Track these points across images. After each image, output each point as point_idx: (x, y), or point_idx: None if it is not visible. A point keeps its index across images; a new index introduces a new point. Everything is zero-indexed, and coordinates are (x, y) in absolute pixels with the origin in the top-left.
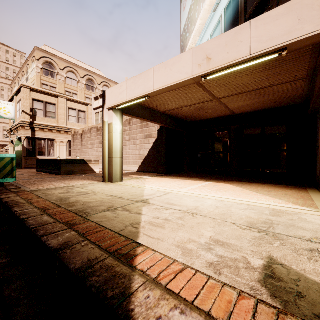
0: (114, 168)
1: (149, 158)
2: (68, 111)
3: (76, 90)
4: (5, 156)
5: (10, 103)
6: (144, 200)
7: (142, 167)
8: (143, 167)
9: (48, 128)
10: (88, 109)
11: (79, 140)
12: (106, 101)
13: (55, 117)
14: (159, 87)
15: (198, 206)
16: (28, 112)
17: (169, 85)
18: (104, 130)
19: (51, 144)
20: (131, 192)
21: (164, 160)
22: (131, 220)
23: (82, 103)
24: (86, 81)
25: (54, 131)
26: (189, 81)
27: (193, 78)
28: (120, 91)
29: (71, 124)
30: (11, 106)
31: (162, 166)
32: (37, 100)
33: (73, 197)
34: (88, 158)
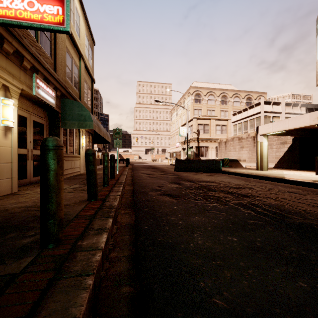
0: (264, 164)
1: (284, 158)
2: (216, 127)
3: (214, 107)
4: (226, 158)
5: (185, 128)
6: (284, 174)
7: (277, 165)
8: (279, 164)
9: (205, 140)
10: (228, 123)
11: (223, 146)
12: (259, 131)
13: (208, 132)
14: (291, 128)
15: (308, 176)
16: (196, 132)
17: (297, 127)
18: (258, 145)
19: (206, 149)
20: (276, 173)
21: (298, 160)
22: (281, 176)
23: (224, 119)
24: (220, 98)
25: (208, 141)
26: (308, 126)
27: (310, 125)
28: (268, 127)
29: (217, 135)
30: (185, 129)
31: (296, 164)
32: (200, 124)
33: (253, 172)
34: (230, 158)
